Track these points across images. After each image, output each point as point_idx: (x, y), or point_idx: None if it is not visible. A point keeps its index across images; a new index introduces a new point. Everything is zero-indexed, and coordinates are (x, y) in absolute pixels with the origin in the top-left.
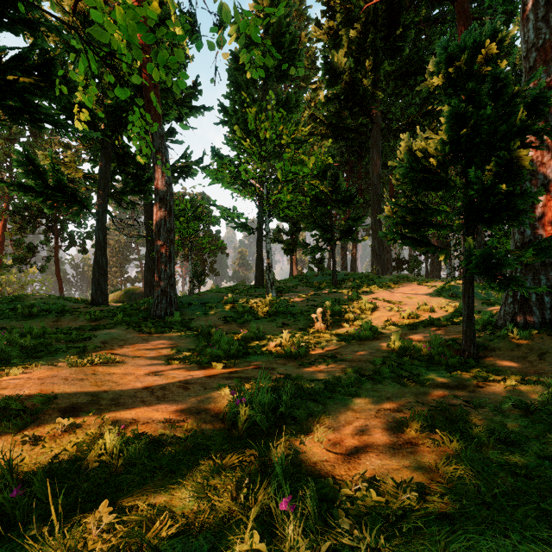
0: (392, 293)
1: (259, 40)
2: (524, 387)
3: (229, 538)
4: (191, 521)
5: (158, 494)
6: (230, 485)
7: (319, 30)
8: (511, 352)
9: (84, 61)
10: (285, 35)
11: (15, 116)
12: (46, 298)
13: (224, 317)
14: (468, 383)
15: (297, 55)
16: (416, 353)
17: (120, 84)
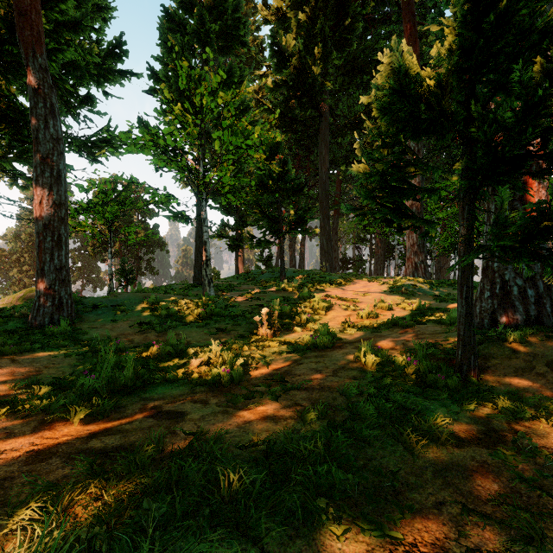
0: (345, 290)
1: None
2: None
3: None
4: None
5: None
6: None
7: (267, 11)
8: (509, 360)
9: None
10: None
11: None
12: None
13: (139, 324)
14: (497, 425)
15: (241, 24)
16: (396, 368)
17: None
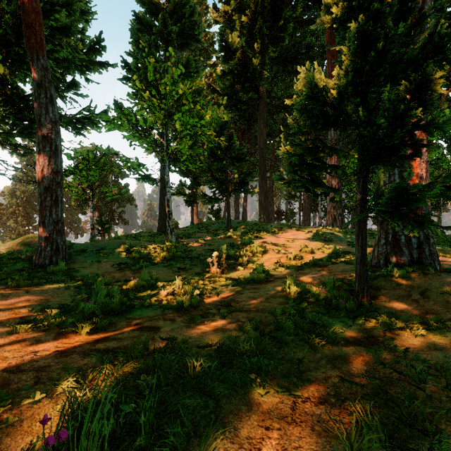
0: (278, 238)
1: None
2: (431, 334)
3: None
4: None
5: None
6: None
7: (216, 13)
8: (394, 290)
9: None
10: (185, 6)
11: None
12: None
13: (118, 264)
14: (376, 333)
15: (196, 26)
16: (311, 296)
17: None
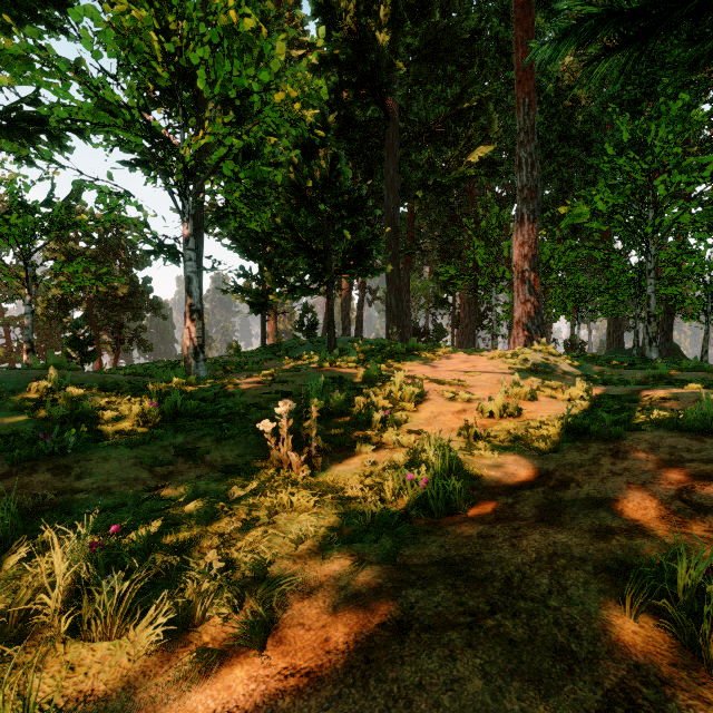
0: (436, 367)
1: None
2: None
3: None
4: None
5: None
6: None
7: None
8: None
9: None
10: None
11: None
12: None
13: None
14: None
15: None
16: None
17: None
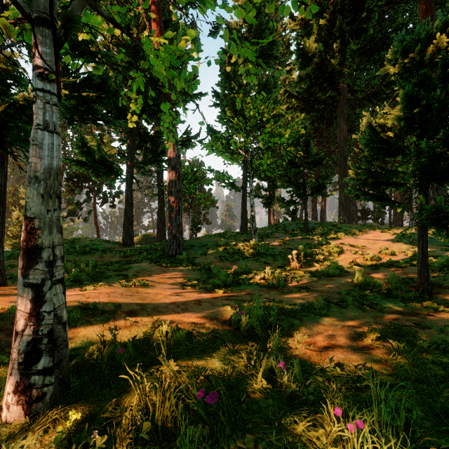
0: (357, 239)
1: (253, 59)
2: None
3: (249, 381)
4: (223, 373)
5: (198, 361)
6: (244, 356)
7: (293, 22)
8: None
9: (137, 84)
10: (264, 31)
11: (83, 117)
12: (93, 241)
13: (219, 257)
14: (420, 312)
15: (274, 46)
16: (376, 287)
17: (166, 102)
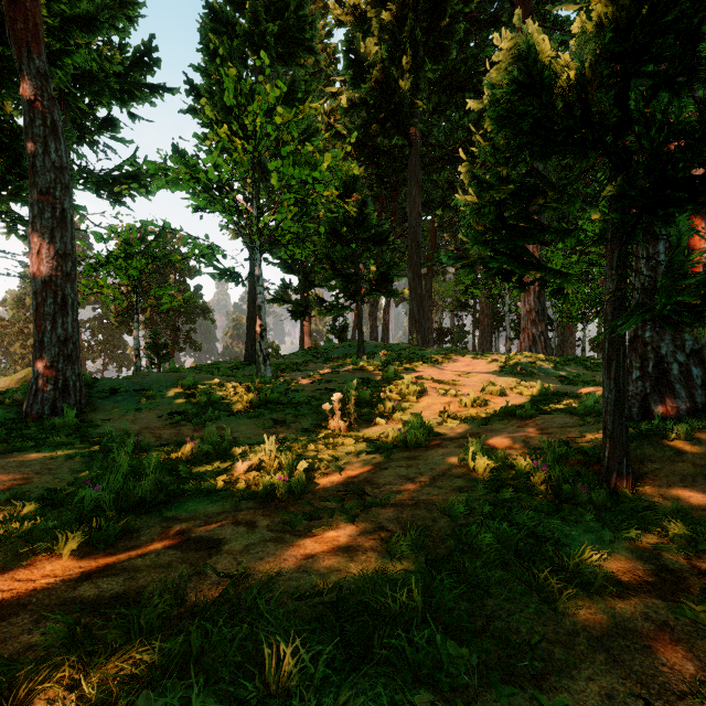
0: (442, 370)
1: None
2: None
3: None
4: None
5: None
6: None
7: (340, 9)
8: (672, 465)
9: None
10: None
11: None
12: None
13: (170, 414)
14: (672, 561)
15: (307, 25)
16: (517, 476)
17: None
